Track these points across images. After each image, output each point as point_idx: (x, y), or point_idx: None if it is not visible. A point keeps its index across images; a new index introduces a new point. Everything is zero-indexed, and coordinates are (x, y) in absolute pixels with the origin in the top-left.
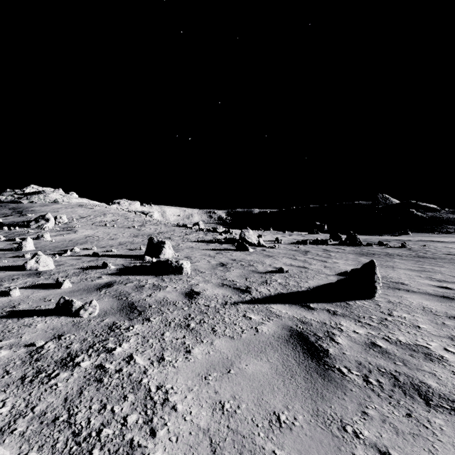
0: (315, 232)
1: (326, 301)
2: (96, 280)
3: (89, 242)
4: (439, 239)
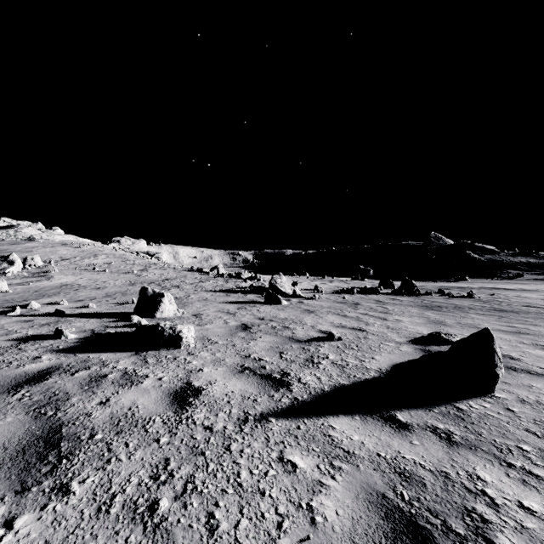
0: (360, 277)
1: (421, 404)
2: (26, 365)
3: (62, 292)
4: (503, 286)
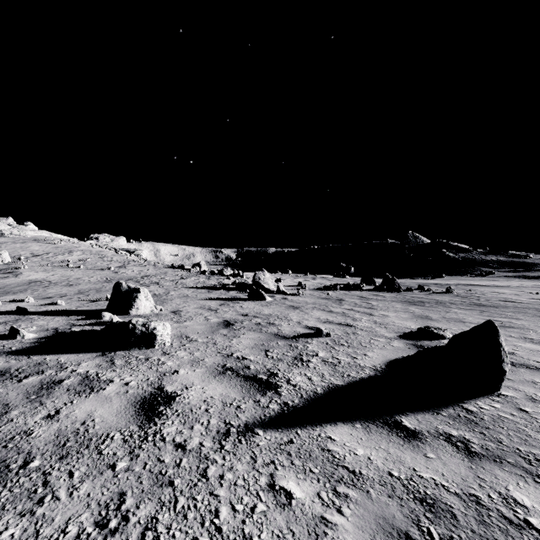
0: (341, 275)
1: (427, 406)
2: None
3: (30, 289)
4: (477, 282)
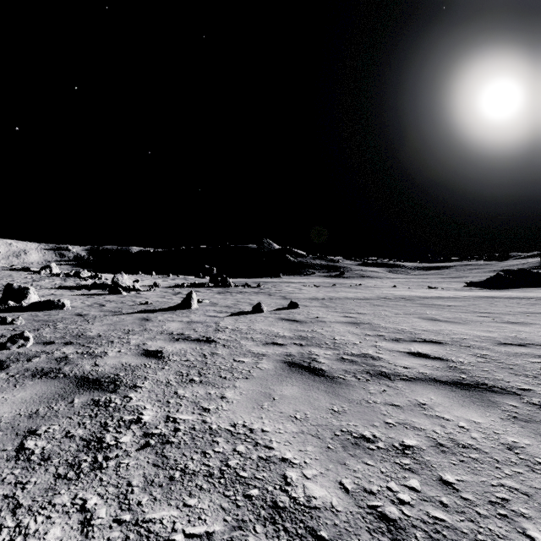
0: (201, 275)
1: (165, 311)
2: None
3: None
4: (294, 280)
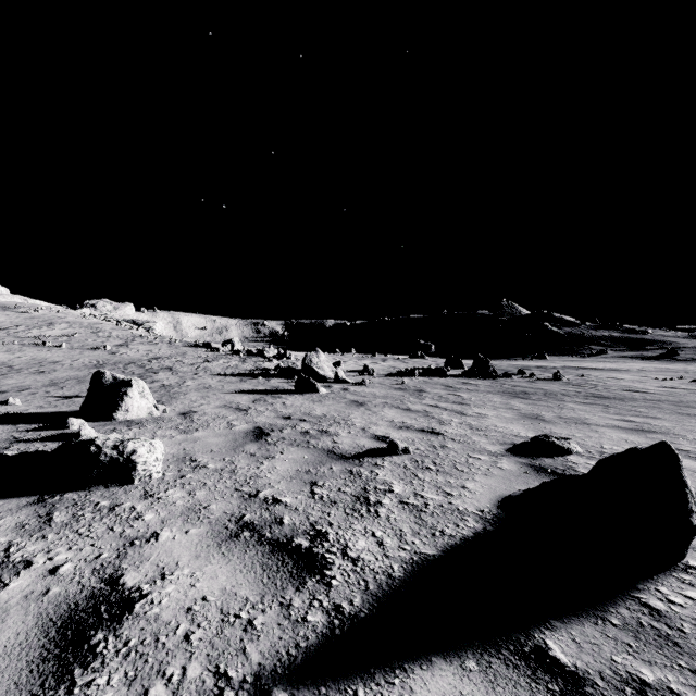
0: (419, 355)
1: (581, 603)
2: None
3: None
4: (588, 364)
